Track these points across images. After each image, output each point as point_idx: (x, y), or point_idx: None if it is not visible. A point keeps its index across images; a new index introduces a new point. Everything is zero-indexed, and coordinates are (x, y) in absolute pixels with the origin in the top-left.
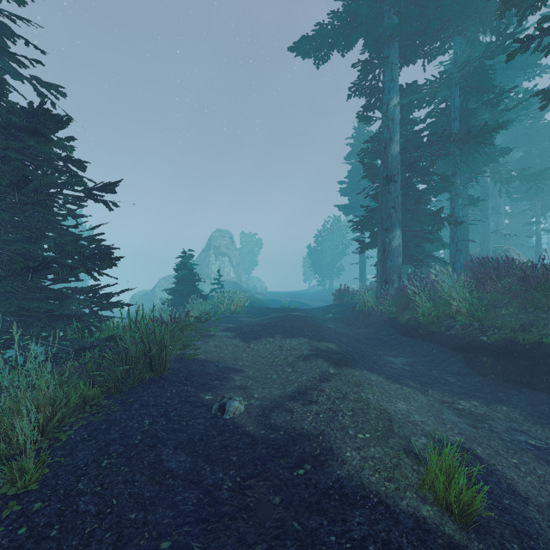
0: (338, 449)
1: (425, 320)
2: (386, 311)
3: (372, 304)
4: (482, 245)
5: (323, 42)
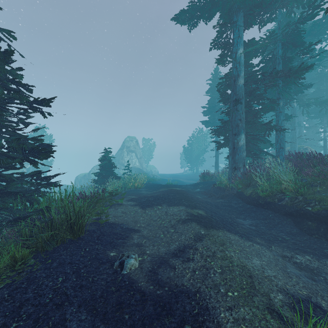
0: (213, 308)
1: (264, 194)
2: (235, 187)
3: (226, 183)
4: (291, 145)
5: (194, 14)
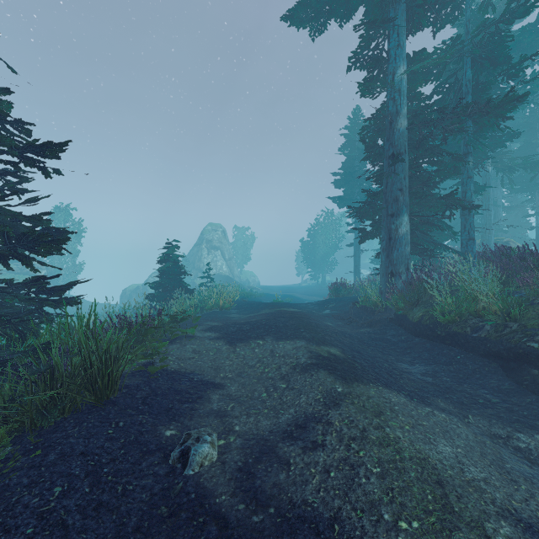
0: None
1: (445, 318)
2: (392, 307)
3: (375, 299)
4: (483, 237)
5: (320, 9)
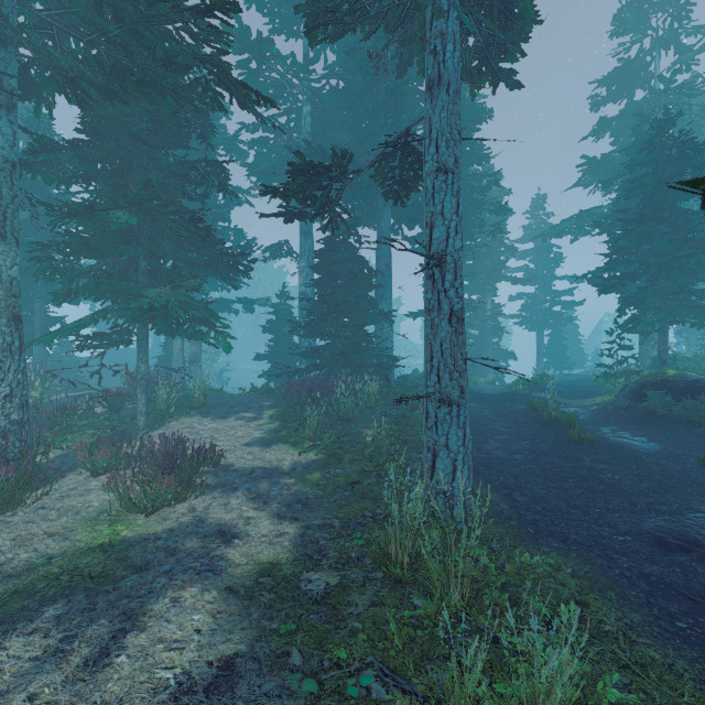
0: None
1: None
2: None
3: None
4: None
5: None
